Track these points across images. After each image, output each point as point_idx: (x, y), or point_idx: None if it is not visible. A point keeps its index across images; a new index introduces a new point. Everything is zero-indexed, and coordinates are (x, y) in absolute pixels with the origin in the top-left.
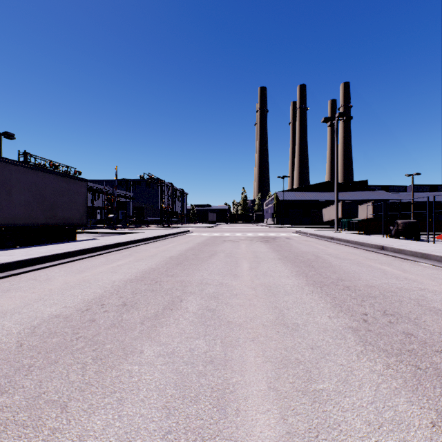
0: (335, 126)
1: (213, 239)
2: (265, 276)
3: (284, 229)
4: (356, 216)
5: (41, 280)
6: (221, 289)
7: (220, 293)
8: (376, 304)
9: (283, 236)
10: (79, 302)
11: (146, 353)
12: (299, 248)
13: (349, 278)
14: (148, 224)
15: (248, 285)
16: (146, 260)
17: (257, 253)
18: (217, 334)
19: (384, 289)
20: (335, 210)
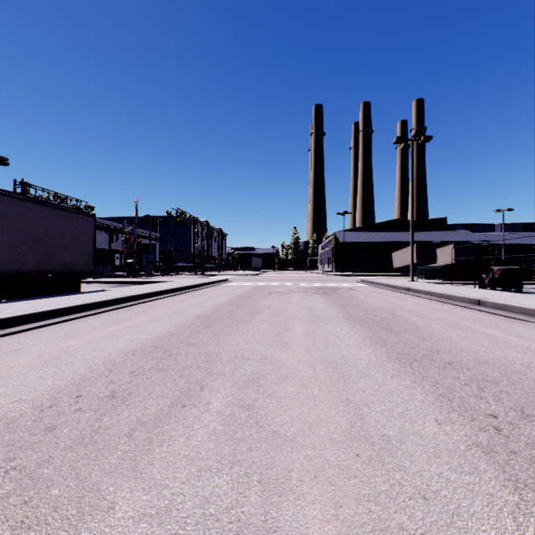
0: (411, 147)
1: (256, 290)
2: (327, 345)
3: (345, 278)
4: (433, 261)
5: (6, 351)
6: (263, 368)
7: (262, 374)
8: (502, 395)
9: (345, 286)
10: (43, 392)
11: (117, 512)
12: (368, 303)
13: (448, 348)
14: (178, 271)
15: (304, 360)
16: (164, 320)
17: (313, 309)
18: (254, 461)
19: (504, 368)
20: (411, 254)
